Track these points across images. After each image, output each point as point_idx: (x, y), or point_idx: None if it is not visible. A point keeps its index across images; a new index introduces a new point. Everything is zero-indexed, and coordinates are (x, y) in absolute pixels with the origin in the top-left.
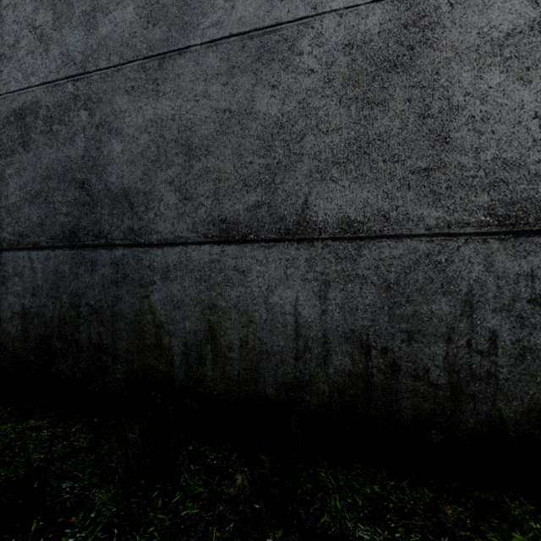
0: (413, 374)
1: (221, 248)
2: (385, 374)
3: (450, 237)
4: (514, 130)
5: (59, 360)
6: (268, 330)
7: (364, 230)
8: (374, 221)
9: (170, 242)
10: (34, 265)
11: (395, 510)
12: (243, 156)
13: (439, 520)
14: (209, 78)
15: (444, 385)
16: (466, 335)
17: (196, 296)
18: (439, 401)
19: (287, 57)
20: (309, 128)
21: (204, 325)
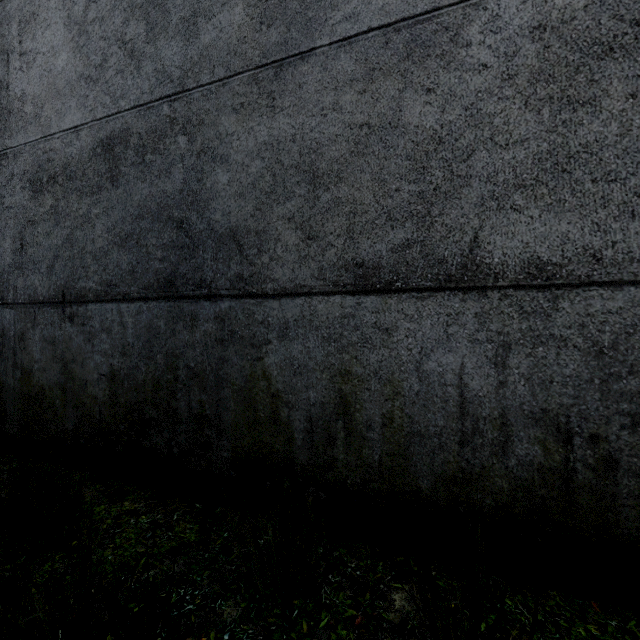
0: (639, 473)
1: (356, 299)
2: (594, 470)
3: None
4: None
5: (153, 431)
6: (421, 406)
7: (563, 275)
8: (577, 262)
9: (289, 292)
10: (124, 319)
11: None
12: (386, 182)
13: None
14: (340, 85)
15: None
16: None
17: (323, 359)
18: None
19: (449, 51)
20: (480, 141)
21: (334, 395)
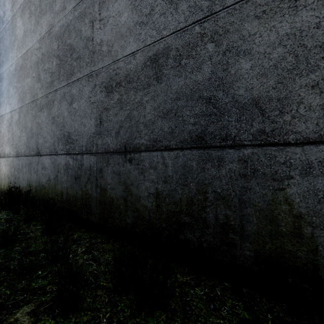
0: None
1: None
2: None
3: None
4: None
5: (187, 230)
6: None
7: None
8: None
9: (312, 140)
10: (165, 161)
11: None
12: None
13: None
14: None
15: None
16: None
17: None
18: None
19: None
20: None
21: None
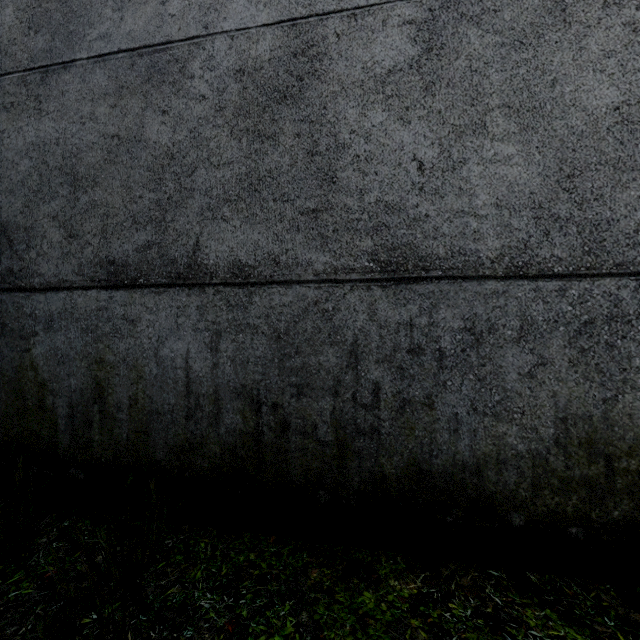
0: (302, 431)
1: (109, 293)
2: (275, 432)
3: (337, 284)
4: (395, 172)
5: None
6: (158, 387)
7: (255, 275)
8: (264, 265)
9: (54, 286)
10: None
11: (256, 577)
12: (132, 190)
13: (297, 584)
14: (96, 98)
15: (331, 441)
16: (351, 388)
17: (82, 349)
18: (326, 459)
19: (179, 80)
20: (201, 160)
21: (91, 382)
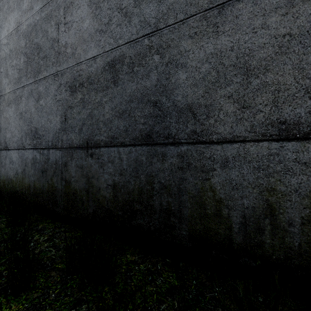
0: None
1: (279, 144)
2: None
3: None
4: None
5: (138, 217)
6: None
7: None
8: None
9: (228, 140)
10: (121, 156)
11: None
12: (304, 69)
13: None
14: (267, 12)
15: None
16: None
17: (254, 180)
18: None
19: None
20: None
21: (263, 203)
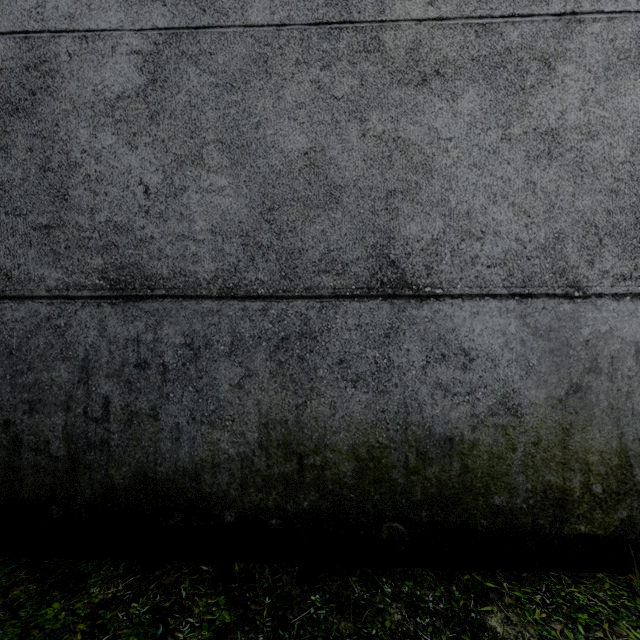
0: (35, 447)
1: None
2: (7, 450)
3: (70, 300)
4: (124, 194)
5: None
6: None
7: None
8: None
9: None
10: None
11: None
12: None
13: None
14: None
15: (63, 456)
16: (83, 402)
17: None
18: (59, 474)
19: None
20: None
21: None
